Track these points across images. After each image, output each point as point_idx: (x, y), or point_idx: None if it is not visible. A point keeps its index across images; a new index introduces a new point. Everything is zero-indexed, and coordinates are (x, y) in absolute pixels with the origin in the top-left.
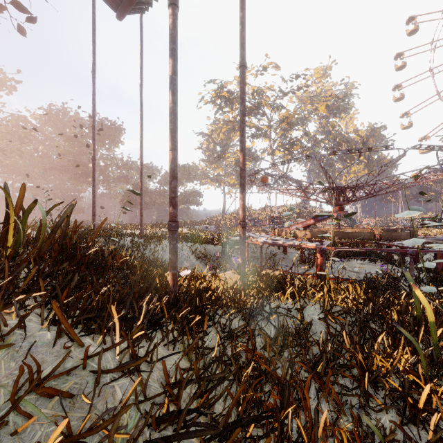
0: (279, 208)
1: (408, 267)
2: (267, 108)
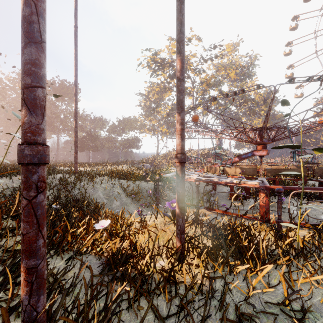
0: (200, 151)
1: None
2: (191, 72)
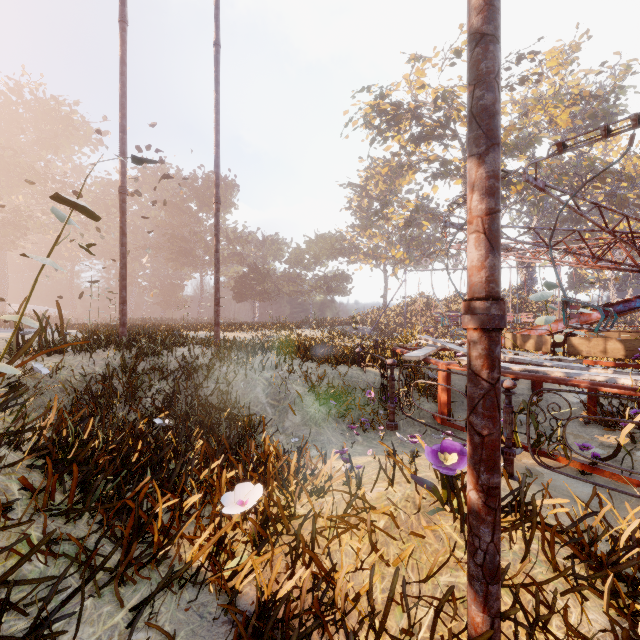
0: None
1: None
2: (461, 125)
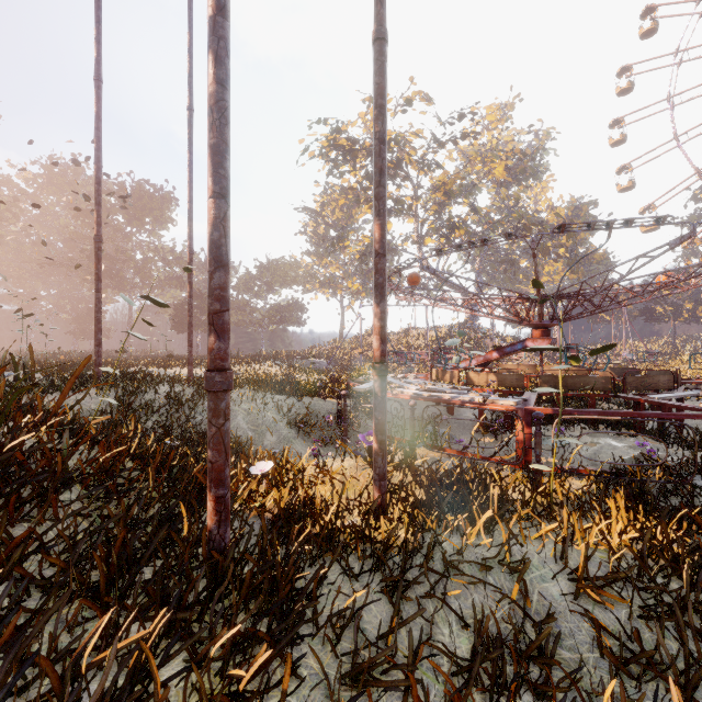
0: (432, 331)
1: (674, 440)
2: (412, 167)
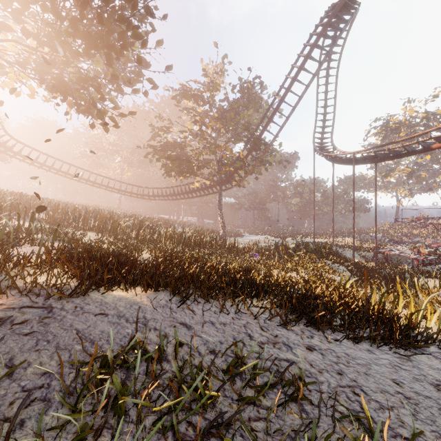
0: None
1: None
2: None
